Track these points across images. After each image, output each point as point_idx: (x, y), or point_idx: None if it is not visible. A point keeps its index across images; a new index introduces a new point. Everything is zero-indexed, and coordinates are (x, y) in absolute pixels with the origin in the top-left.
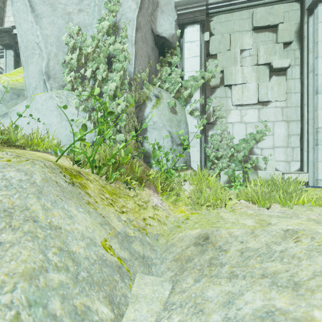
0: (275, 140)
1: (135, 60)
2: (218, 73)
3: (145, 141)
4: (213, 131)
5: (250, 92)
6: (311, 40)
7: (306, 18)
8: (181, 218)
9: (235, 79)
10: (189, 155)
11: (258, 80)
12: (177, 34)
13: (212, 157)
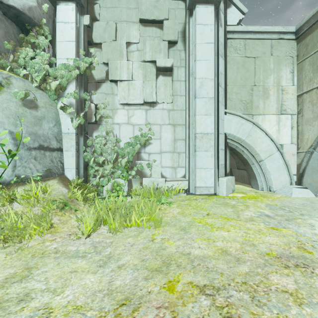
0: (162, 144)
1: None
2: (104, 66)
3: None
4: (98, 132)
5: (137, 91)
6: (192, 42)
7: (188, 19)
8: None
9: (120, 74)
10: (61, 160)
11: (145, 78)
12: (44, 10)
13: (92, 163)
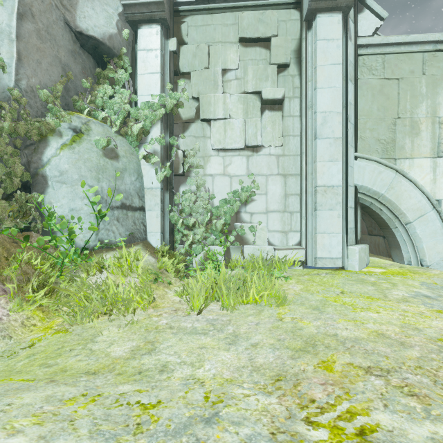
0: (269, 201)
1: (19, 66)
2: (193, 101)
3: (45, 202)
4: (185, 186)
5: (235, 132)
6: (310, 64)
7: (305, 33)
8: (22, 345)
9: (214, 111)
10: (143, 222)
11: (247, 115)
12: (124, 36)
13: (180, 226)
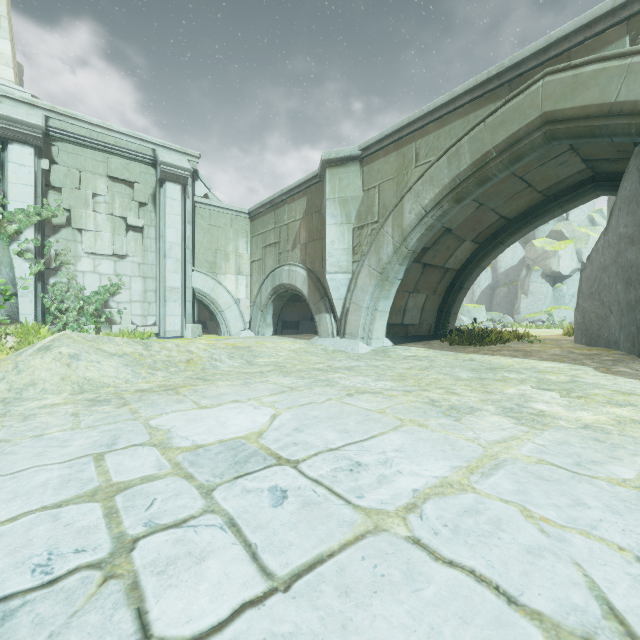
0: (133, 294)
1: None
2: (64, 211)
3: None
4: (56, 278)
5: (105, 243)
6: (162, 209)
7: (159, 188)
8: None
9: (86, 224)
10: (17, 306)
11: (115, 231)
12: None
13: (54, 310)
